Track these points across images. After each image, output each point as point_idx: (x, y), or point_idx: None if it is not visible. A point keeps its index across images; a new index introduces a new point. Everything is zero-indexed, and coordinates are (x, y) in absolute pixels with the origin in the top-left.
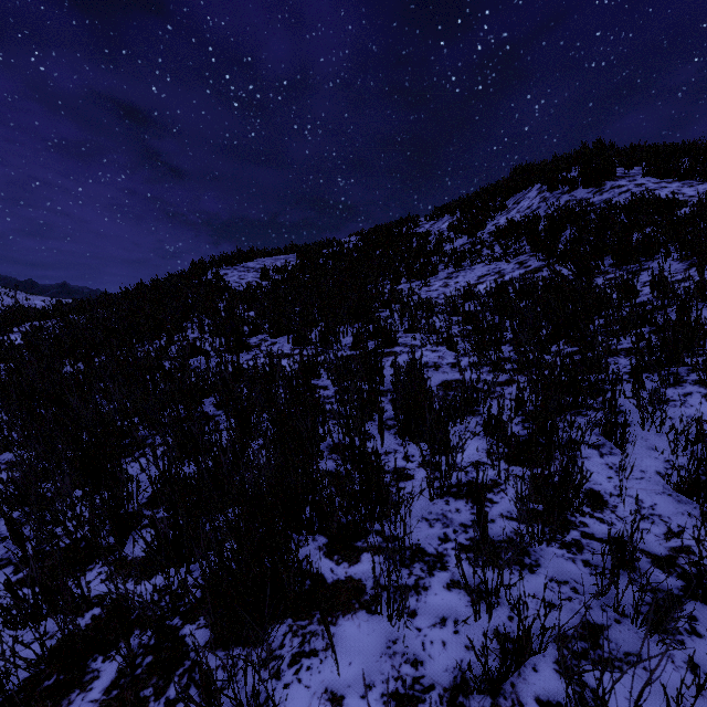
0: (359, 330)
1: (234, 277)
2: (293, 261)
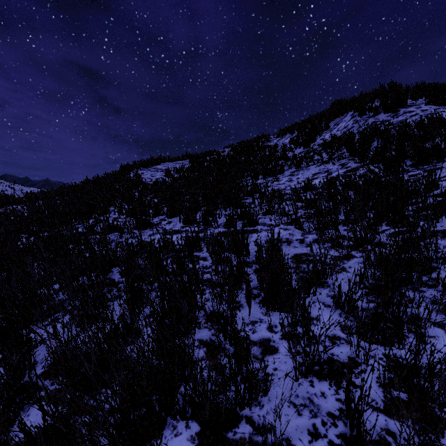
0: (230, 213)
1: (148, 175)
2: (187, 164)
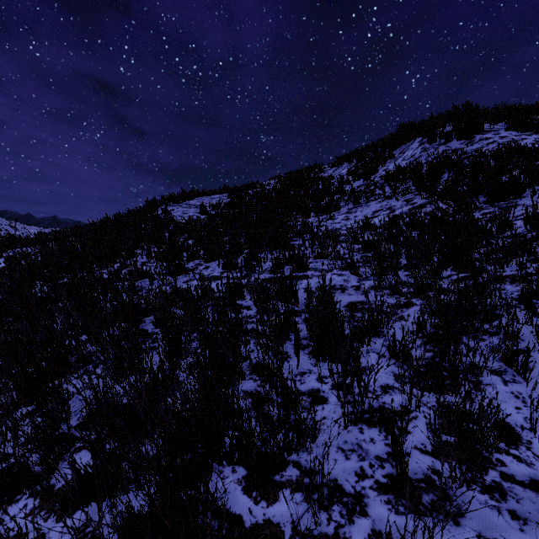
0: (277, 257)
1: (179, 212)
2: (225, 199)
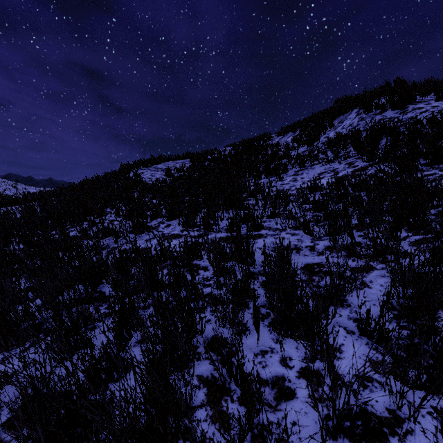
0: (233, 217)
1: (148, 175)
2: (188, 163)
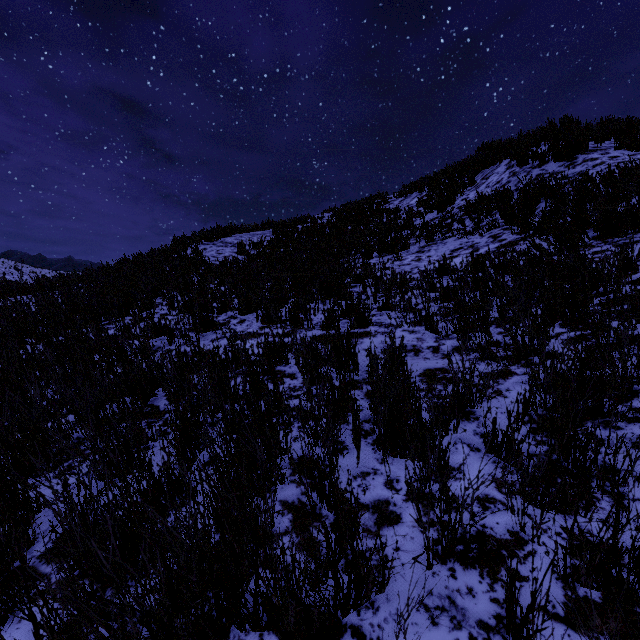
0: (331, 308)
1: (212, 252)
2: (269, 236)
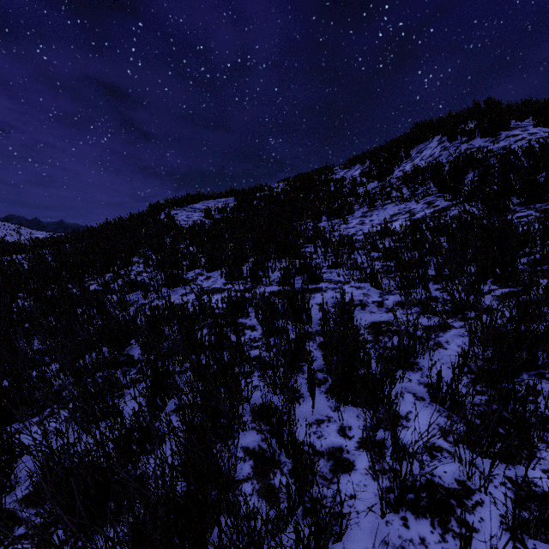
0: (286, 267)
1: (183, 216)
2: (232, 203)
